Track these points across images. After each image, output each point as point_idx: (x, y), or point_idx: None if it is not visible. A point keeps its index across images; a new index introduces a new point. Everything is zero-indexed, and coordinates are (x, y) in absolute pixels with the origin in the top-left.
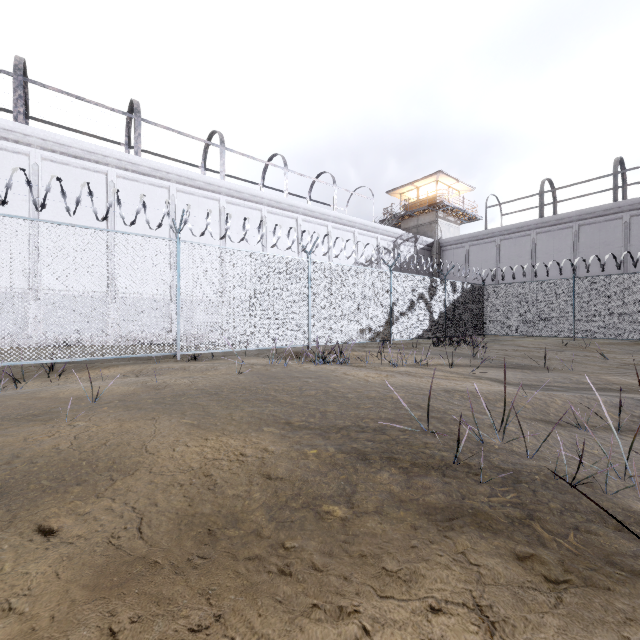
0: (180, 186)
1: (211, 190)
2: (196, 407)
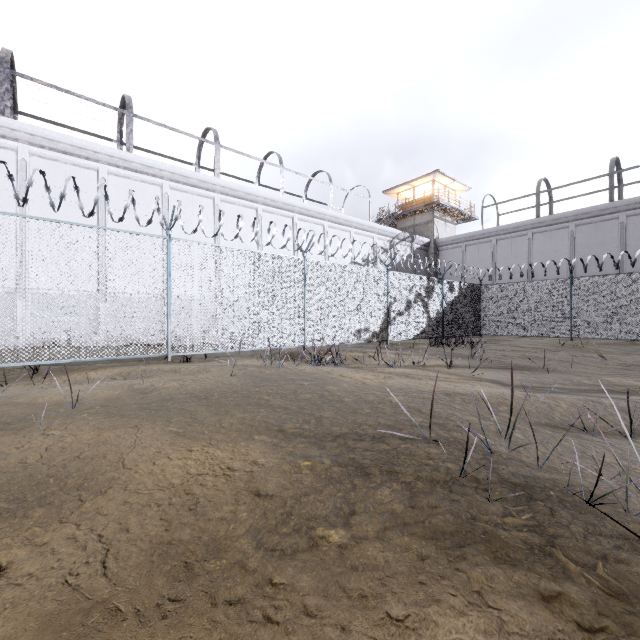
0: (173, 183)
1: (205, 188)
2: (183, 413)
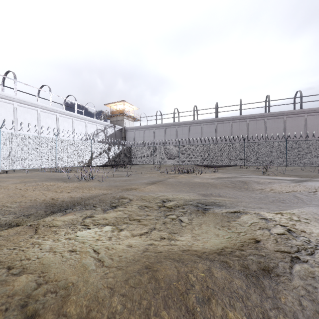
0: None
1: (9, 99)
2: (16, 177)
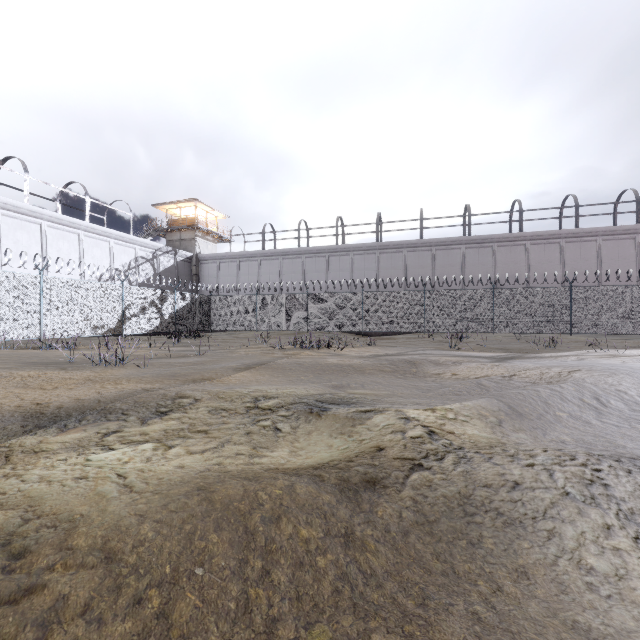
0: None
1: None
2: None
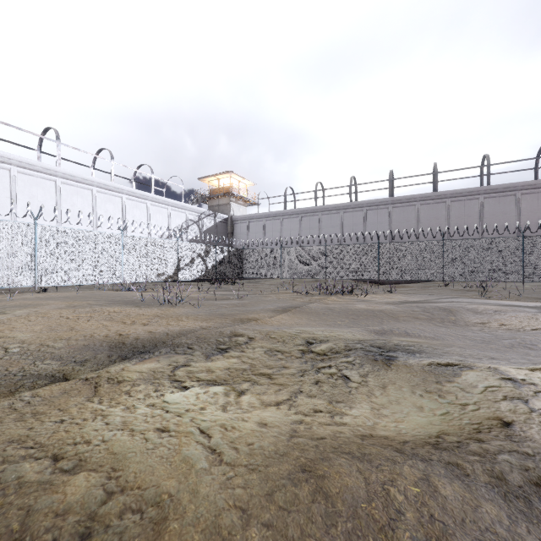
0: (20, 169)
1: (48, 173)
2: (60, 299)
